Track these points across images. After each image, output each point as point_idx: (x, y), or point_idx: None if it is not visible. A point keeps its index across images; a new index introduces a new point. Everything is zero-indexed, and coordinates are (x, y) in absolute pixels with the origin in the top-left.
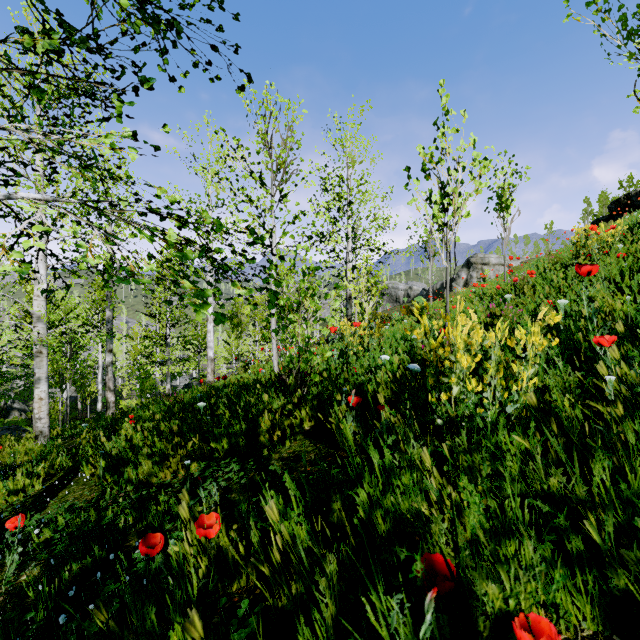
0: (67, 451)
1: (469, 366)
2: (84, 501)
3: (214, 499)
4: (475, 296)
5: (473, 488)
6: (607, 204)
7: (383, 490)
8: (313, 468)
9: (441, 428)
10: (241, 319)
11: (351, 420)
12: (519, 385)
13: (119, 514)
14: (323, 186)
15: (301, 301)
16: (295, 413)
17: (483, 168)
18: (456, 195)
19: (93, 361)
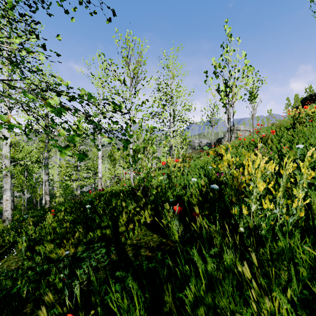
0: (17, 230)
1: (264, 191)
2: (9, 271)
3: (86, 275)
4: (238, 145)
5: (283, 297)
6: (298, 100)
7: (204, 288)
8: (151, 254)
9: (241, 234)
10: (115, 157)
11: (176, 222)
12: (295, 203)
13: (24, 285)
14: (158, 88)
15: (145, 147)
16: (141, 213)
17: (249, 71)
18: (234, 86)
19: (42, 178)
